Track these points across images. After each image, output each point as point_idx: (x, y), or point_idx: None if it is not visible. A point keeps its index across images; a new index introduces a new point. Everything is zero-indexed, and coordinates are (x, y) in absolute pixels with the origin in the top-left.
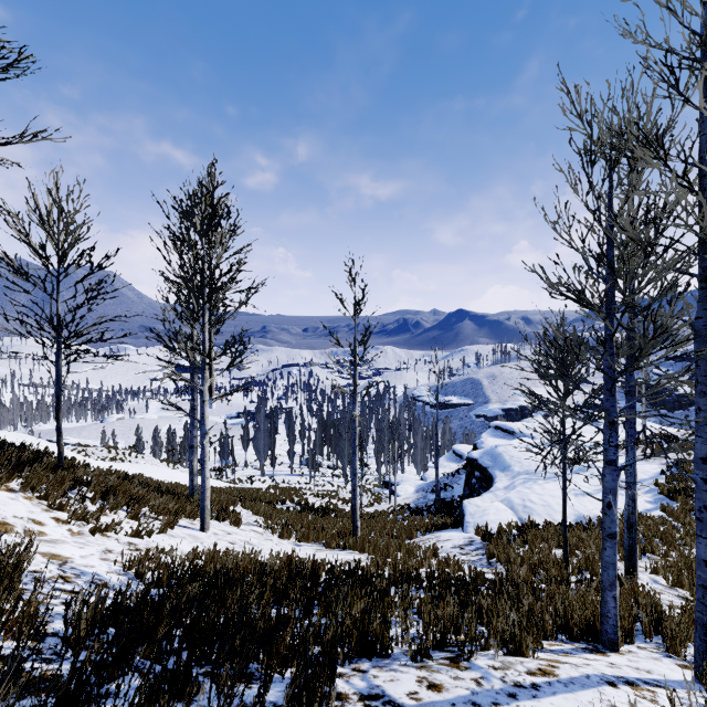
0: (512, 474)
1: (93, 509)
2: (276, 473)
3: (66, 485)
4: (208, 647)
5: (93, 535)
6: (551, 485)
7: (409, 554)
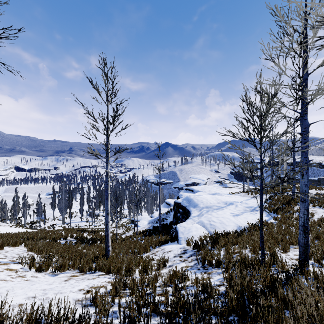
0: (199, 208)
1: None
2: (72, 221)
3: None
4: None
5: None
6: (221, 212)
7: (145, 269)
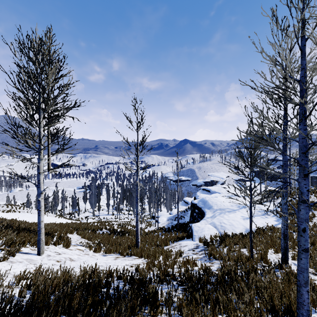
0: (213, 210)
1: None
2: (100, 214)
3: None
4: None
5: None
6: (232, 215)
7: (166, 257)
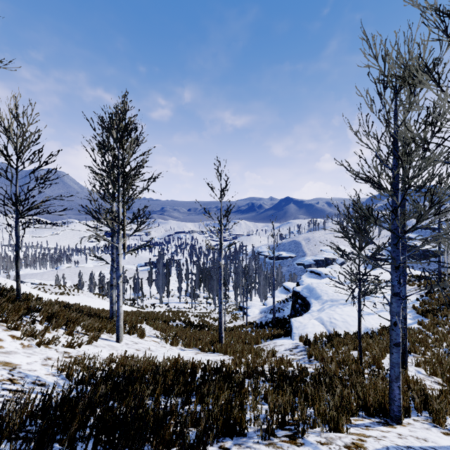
0: (322, 301)
1: (40, 329)
2: (170, 301)
3: (22, 312)
4: (111, 435)
5: (38, 347)
6: (347, 308)
7: (256, 355)
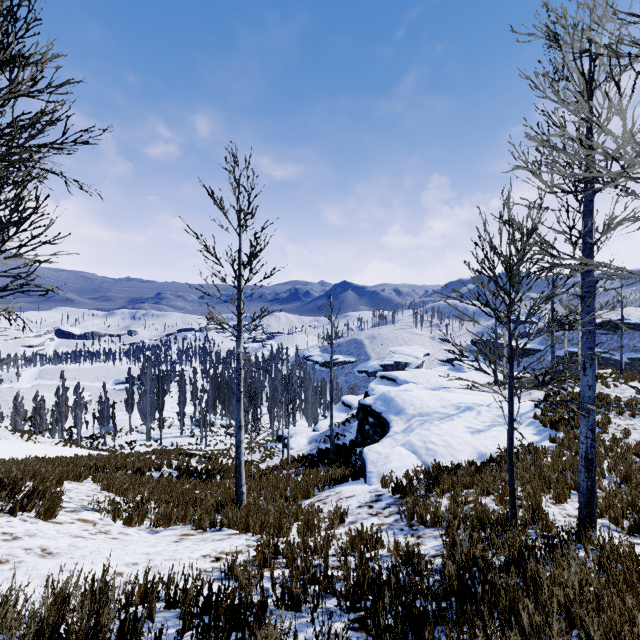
0: (406, 417)
1: None
2: (165, 436)
3: None
4: None
5: None
6: (447, 425)
7: (309, 527)
